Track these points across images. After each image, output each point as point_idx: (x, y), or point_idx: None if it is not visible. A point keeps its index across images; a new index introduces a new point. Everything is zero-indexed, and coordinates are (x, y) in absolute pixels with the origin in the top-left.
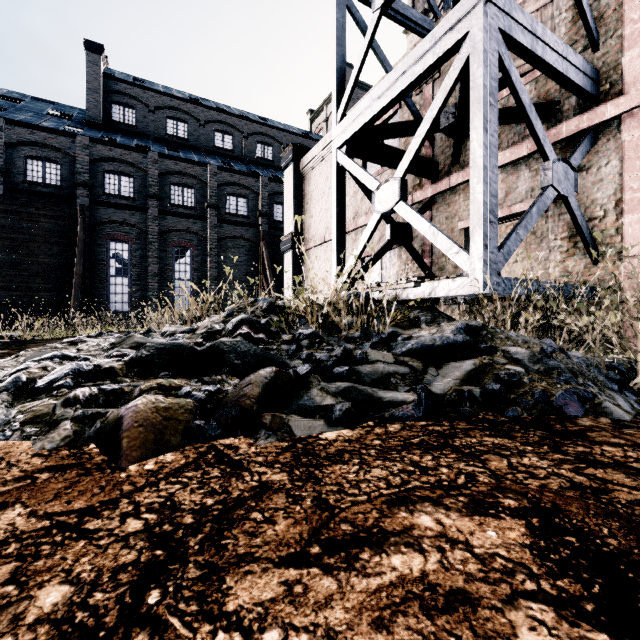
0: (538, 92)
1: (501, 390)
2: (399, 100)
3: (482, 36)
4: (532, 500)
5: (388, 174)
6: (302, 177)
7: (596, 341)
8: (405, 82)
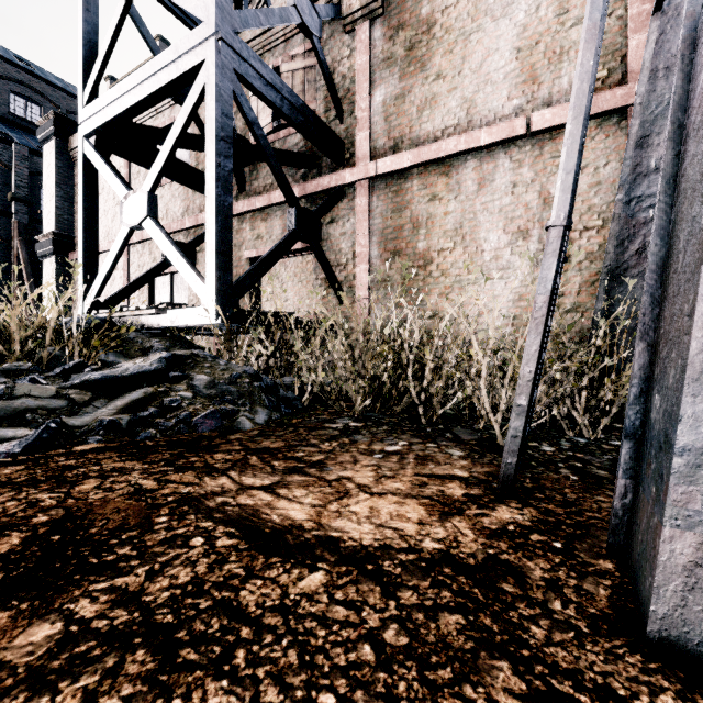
0: (306, 143)
1: (150, 415)
2: (152, 104)
3: (214, 70)
4: (71, 512)
5: (179, 185)
6: (72, 161)
7: (278, 367)
8: (152, 86)
